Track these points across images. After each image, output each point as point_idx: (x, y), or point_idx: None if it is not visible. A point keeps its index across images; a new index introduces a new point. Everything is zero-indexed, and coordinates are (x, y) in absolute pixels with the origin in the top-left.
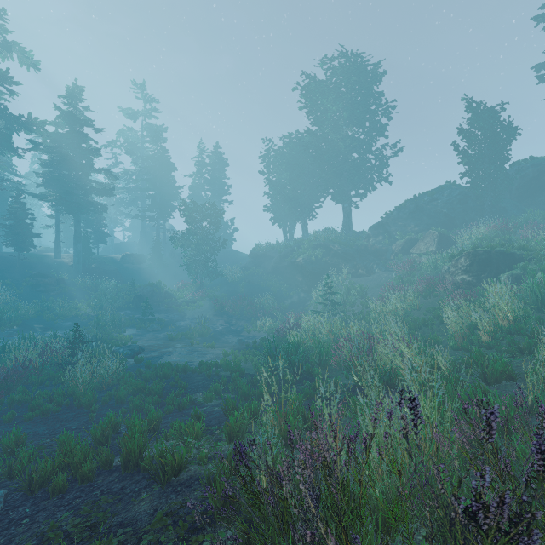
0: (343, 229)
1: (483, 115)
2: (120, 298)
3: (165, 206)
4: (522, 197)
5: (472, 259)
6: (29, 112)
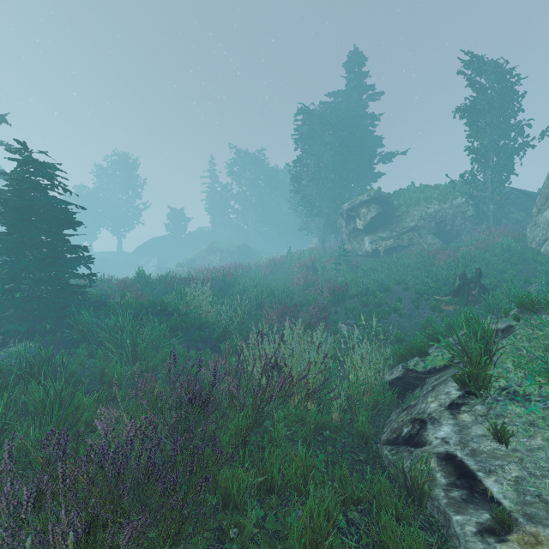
0: (117, 250)
1: (177, 213)
2: None
3: None
4: (192, 245)
5: (158, 269)
6: None
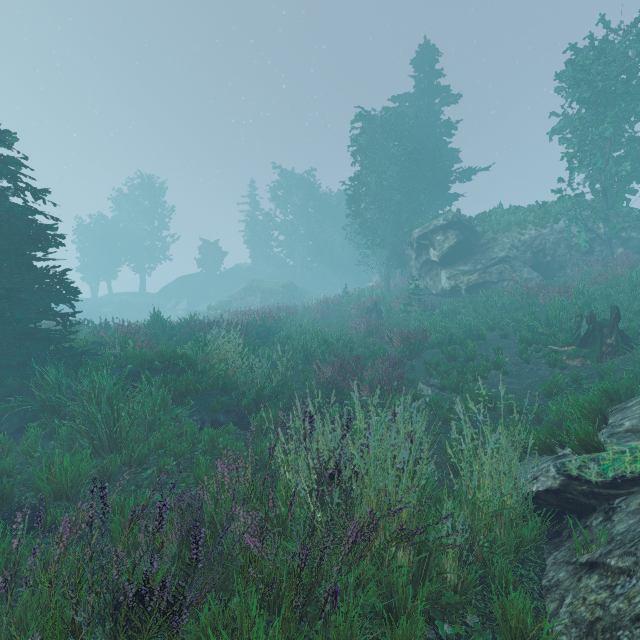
0: (140, 290)
1: (210, 246)
2: None
3: None
4: (229, 285)
5: (187, 313)
6: None
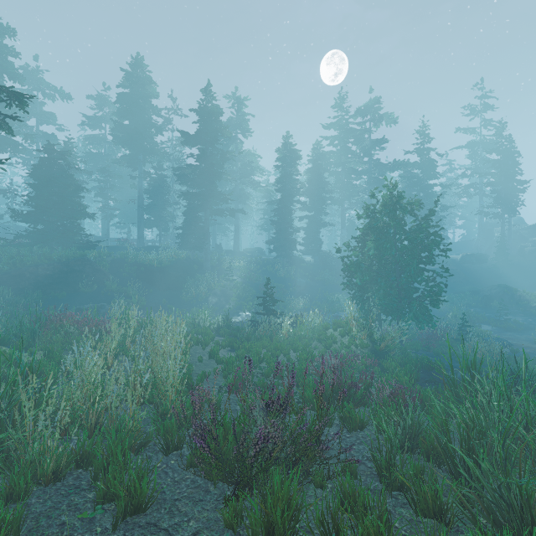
0: None
1: None
2: (467, 296)
3: (512, 200)
4: None
5: None
6: (394, 159)
